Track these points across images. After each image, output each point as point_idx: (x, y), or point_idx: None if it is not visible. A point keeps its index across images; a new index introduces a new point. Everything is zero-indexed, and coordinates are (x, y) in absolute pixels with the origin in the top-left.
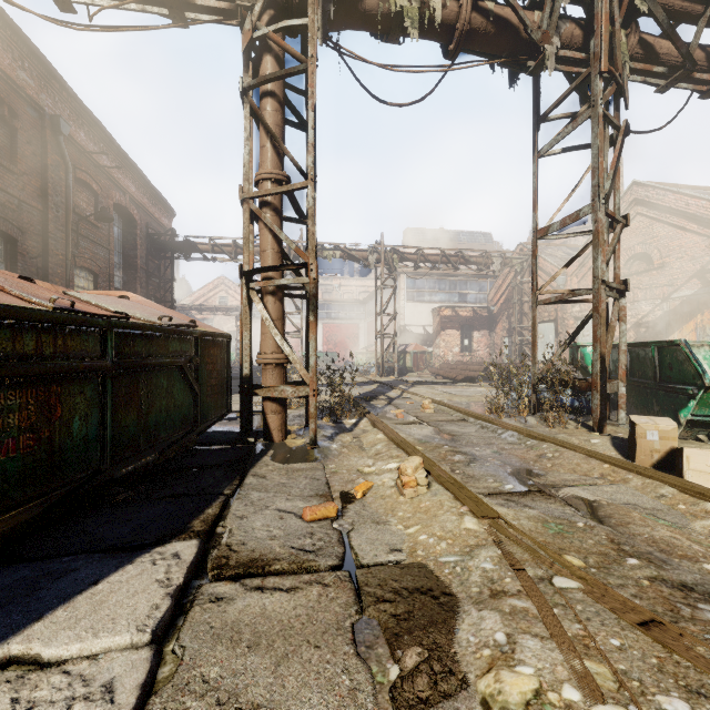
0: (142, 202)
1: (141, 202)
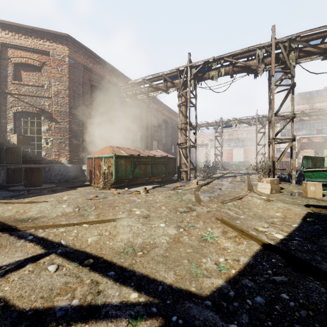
0: (170, 116)
1: (169, 116)
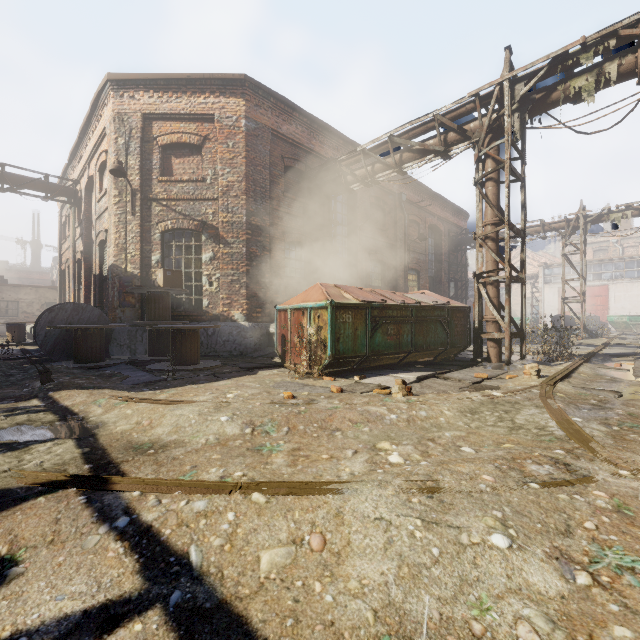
0: (445, 217)
1: (444, 217)
